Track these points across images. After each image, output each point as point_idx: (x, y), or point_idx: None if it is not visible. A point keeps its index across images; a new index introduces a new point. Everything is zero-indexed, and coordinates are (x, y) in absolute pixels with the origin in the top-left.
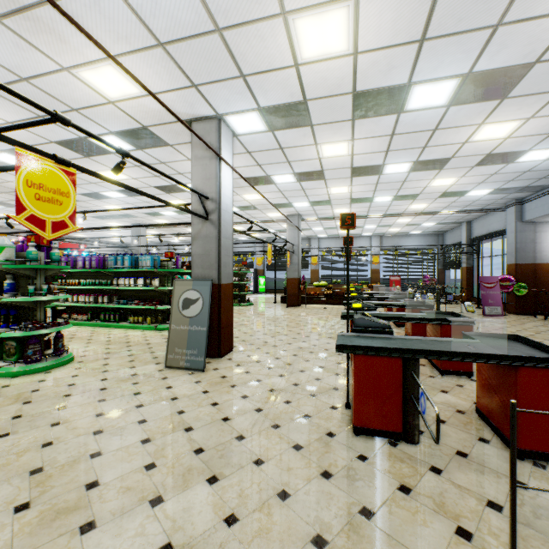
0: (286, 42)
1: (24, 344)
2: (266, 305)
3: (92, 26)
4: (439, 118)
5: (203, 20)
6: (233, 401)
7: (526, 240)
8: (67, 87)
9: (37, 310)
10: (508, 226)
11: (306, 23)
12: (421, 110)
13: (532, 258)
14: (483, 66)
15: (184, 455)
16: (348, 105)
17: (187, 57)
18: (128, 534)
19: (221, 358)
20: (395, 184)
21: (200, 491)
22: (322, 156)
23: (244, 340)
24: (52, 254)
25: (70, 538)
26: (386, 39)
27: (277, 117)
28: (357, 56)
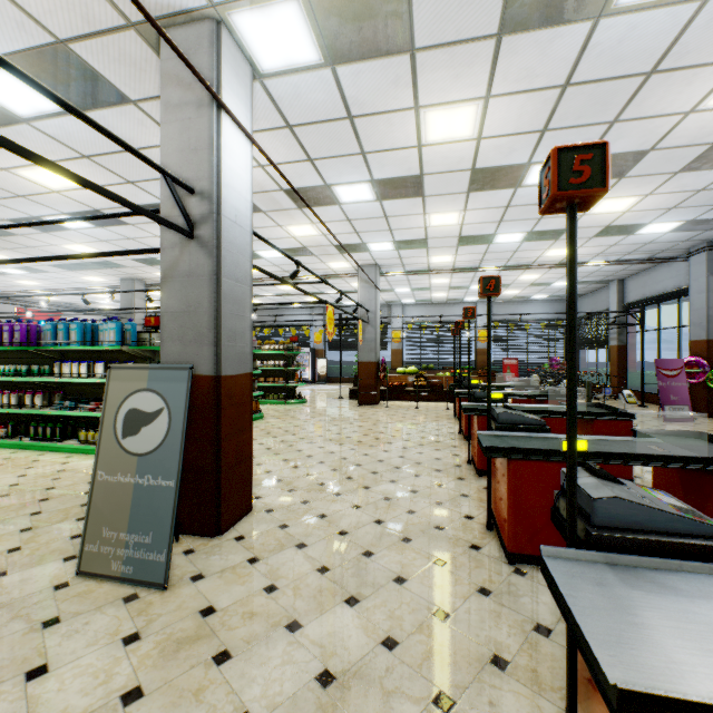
0: None
1: None
2: (326, 403)
3: None
4: (672, 38)
5: None
6: None
7: None
8: None
9: None
10: (693, 284)
11: None
12: (646, 8)
13: None
14: None
15: None
16: None
17: None
18: None
19: (221, 537)
20: (536, 209)
21: None
22: (425, 141)
23: (280, 478)
24: None
25: None
26: None
27: (342, 19)
28: None
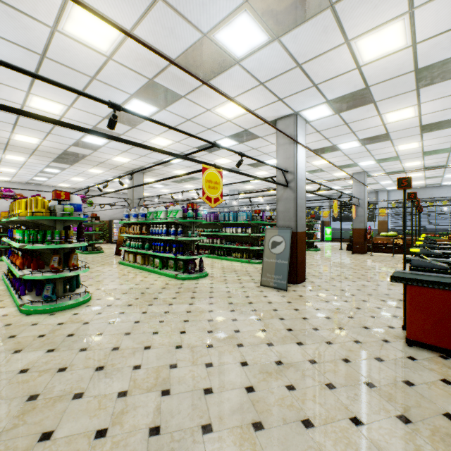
0: (349, 56)
1: (186, 263)
2: (332, 251)
3: (225, 86)
4: None
5: (289, 63)
6: (309, 310)
7: None
8: (207, 119)
9: (191, 245)
10: None
11: (366, 41)
12: None
13: None
14: None
15: (280, 329)
16: (411, 80)
17: (277, 86)
18: (259, 352)
19: (297, 285)
20: None
21: (293, 346)
22: (387, 122)
23: (313, 275)
24: (198, 213)
25: (234, 347)
26: (445, 26)
27: (342, 103)
28: (415, 45)
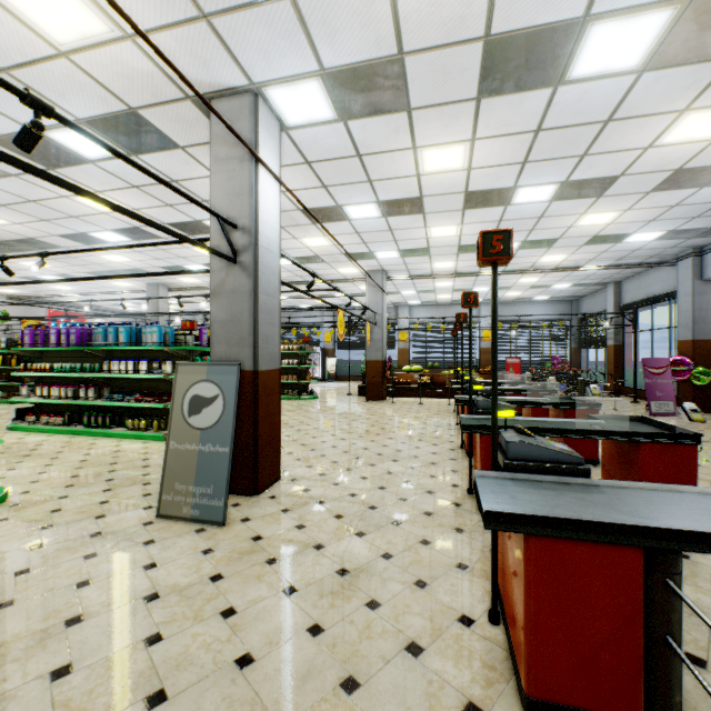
0: None
1: None
2: (337, 399)
3: None
4: (619, 98)
5: None
6: (267, 602)
7: (707, 306)
8: None
9: None
10: (680, 287)
11: None
12: (594, 79)
13: None
14: None
15: None
16: (474, 66)
17: None
18: None
19: (259, 496)
20: (527, 222)
21: None
22: (423, 171)
23: (300, 458)
24: None
25: None
26: None
27: (352, 91)
28: None
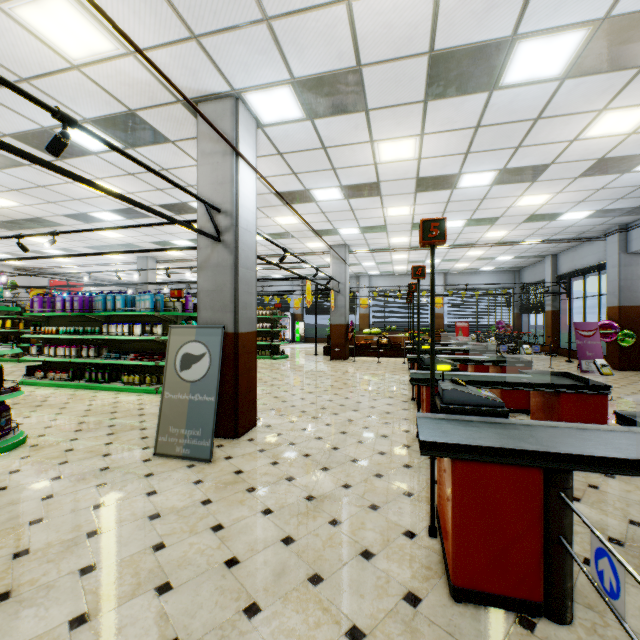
0: None
1: None
2: (305, 358)
3: None
4: (546, 100)
5: None
6: (248, 520)
7: (632, 276)
8: (3, 38)
9: None
10: (608, 259)
11: None
12: (523, 85)
13: (639, 299)
14: (629, 4)
15: None
16: (421, 75)
17: None
18: None
19: (239, 439)
20: (471, 203)
21: None
22: (380, 160)
23: (273, 408)
24: None
25: None
26: None
27: (318, 95)
28: None
